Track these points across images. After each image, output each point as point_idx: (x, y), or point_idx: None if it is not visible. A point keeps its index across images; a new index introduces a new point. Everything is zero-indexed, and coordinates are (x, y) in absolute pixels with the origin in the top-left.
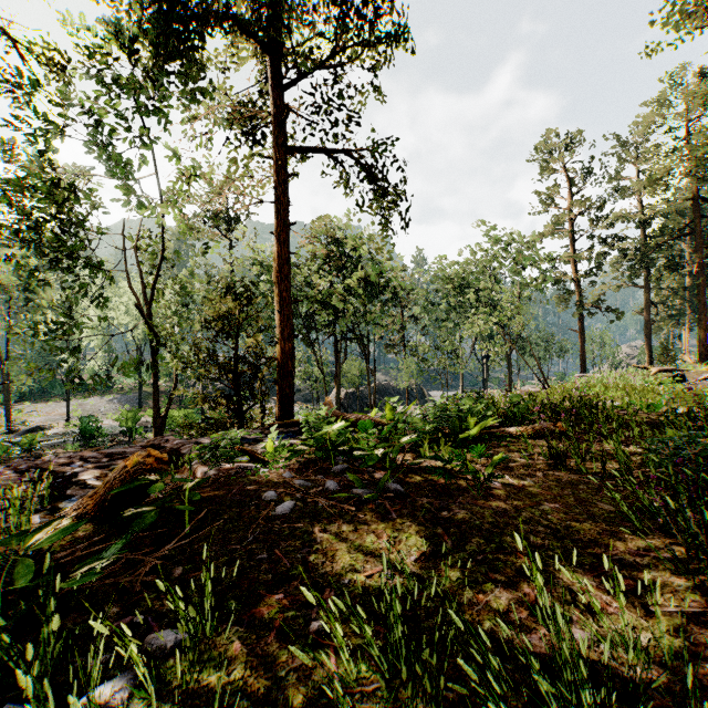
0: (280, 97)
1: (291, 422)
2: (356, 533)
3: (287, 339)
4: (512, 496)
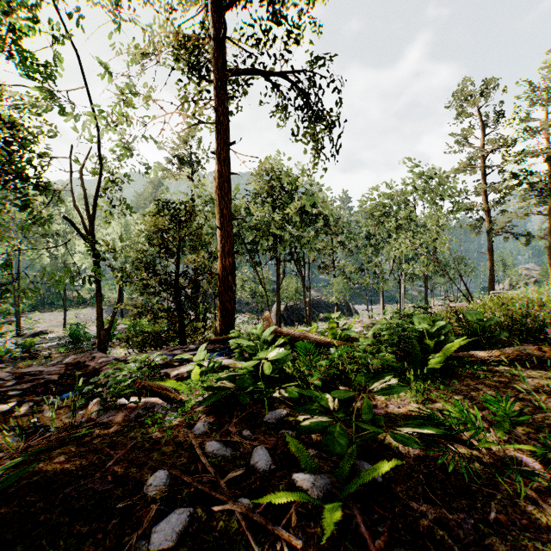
0: (221, 21)
1: (228, 337)
2: None
3: (227, 254)
4: None
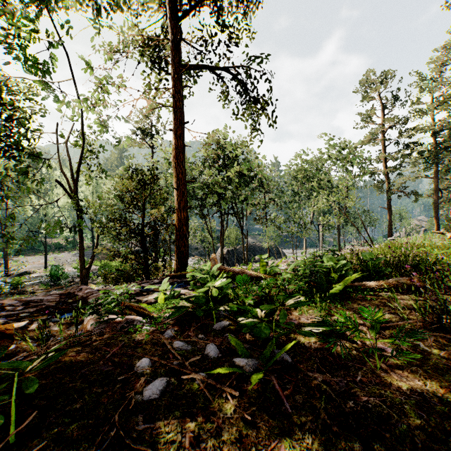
0: (177, 27)
1: (183, 273)
2: (241, 447)
3: (182, 209)
4: (420, 372)
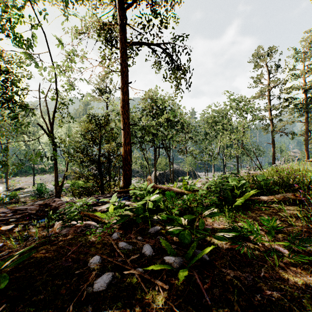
0: (124, 15)
1: (128, 190)
2: None
3: (127, 144)
4: (310, 269)
